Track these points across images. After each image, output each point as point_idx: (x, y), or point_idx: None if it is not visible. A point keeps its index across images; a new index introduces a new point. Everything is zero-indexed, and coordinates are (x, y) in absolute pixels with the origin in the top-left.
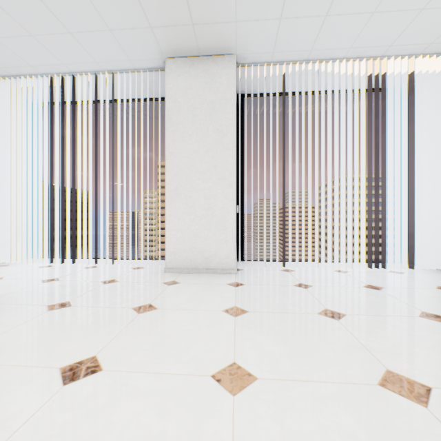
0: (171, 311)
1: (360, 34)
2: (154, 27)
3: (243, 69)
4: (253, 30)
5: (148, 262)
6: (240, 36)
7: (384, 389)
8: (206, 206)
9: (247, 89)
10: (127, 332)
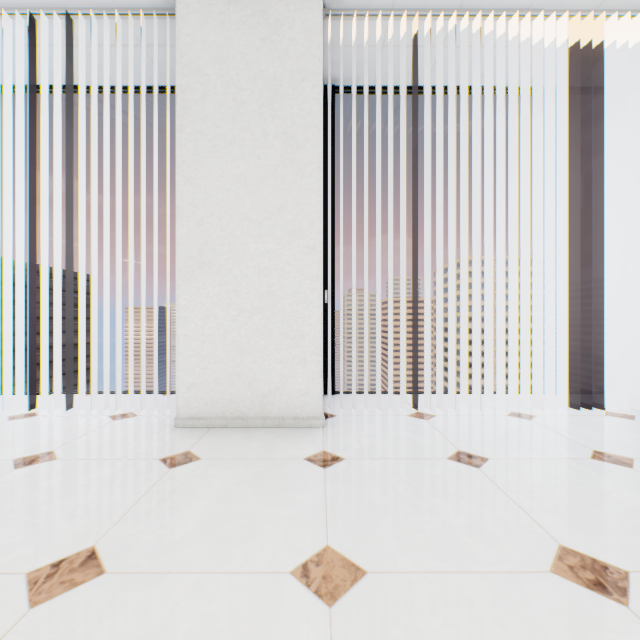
0: (139, 586)
1: None
2: None
3: (336, 24)
4: None
5: (151, 401)
6: None
7: None
8: (262, 289)
9: (341, 76)
10: None
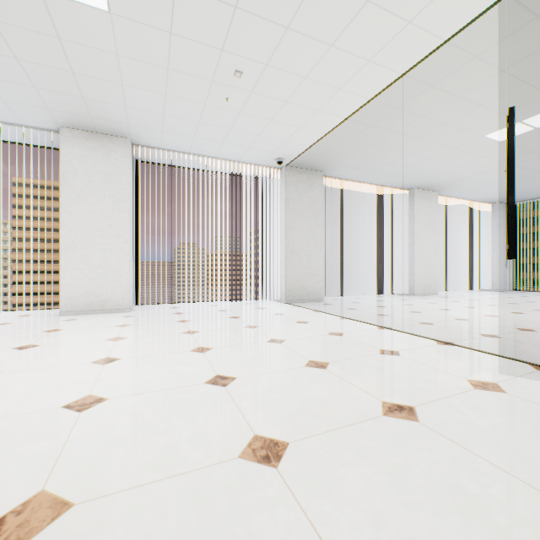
0: (76, 329)
1: (220, 149)
2: (52, 110)
3: (138, 147)
4: (144, 131)
5: (36, 311)
6: (133, 131)
7: (182, 333)
8: (103, 258)
9: (144, 158)
10: (46, 338)
